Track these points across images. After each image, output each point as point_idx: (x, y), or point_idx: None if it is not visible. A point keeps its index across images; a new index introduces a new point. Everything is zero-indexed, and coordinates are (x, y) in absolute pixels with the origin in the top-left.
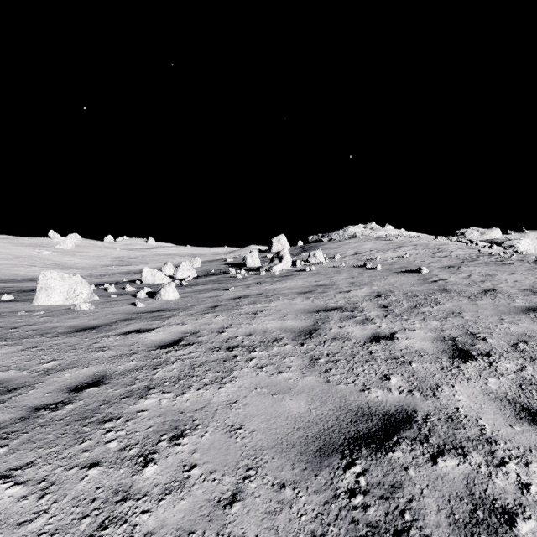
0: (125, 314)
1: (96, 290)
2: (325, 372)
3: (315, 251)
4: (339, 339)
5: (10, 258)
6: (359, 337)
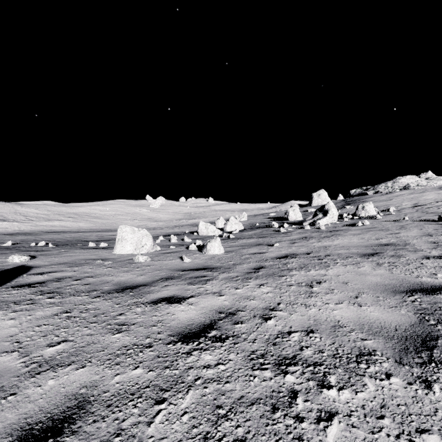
0: (170, 270)
1: (163, 240)
2: None
3: (365, 204)
4: None
5: (123, 214)
6: None
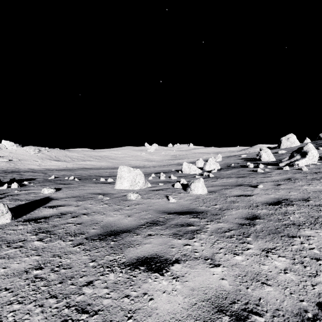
0: (155, 212)
1: (154, 177)
2: None
3: None
4: None
5: (129, 156)
6: None
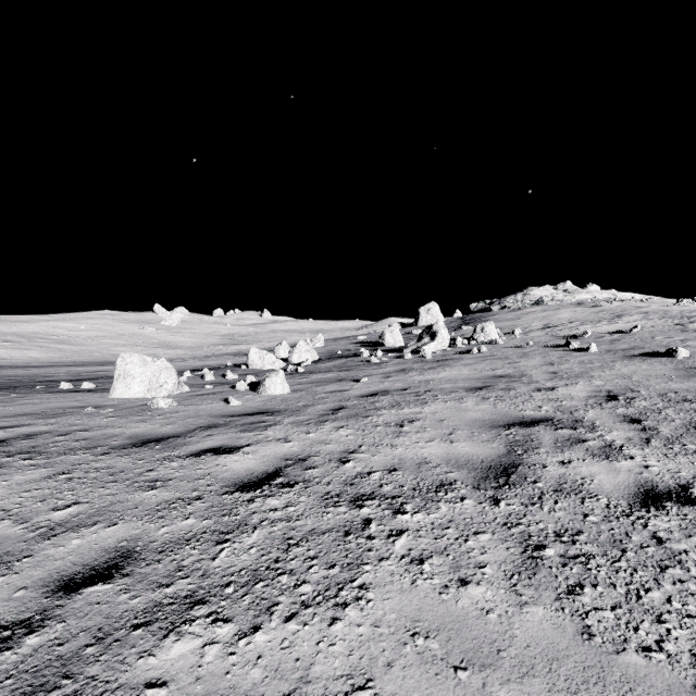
0: (211, 417)
1: (192, 378)
2: (571, 594)
3: (484, 324)
4: (569, 493)
5: (113, 336)
6: (612, 491)
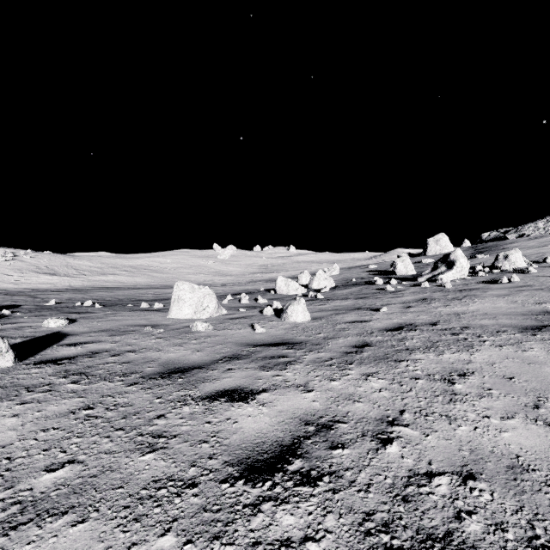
0: (236, 344)
1: (232, 301)
2: None
3: (508, 251)
4: None
5: (187, 267)
6: None
